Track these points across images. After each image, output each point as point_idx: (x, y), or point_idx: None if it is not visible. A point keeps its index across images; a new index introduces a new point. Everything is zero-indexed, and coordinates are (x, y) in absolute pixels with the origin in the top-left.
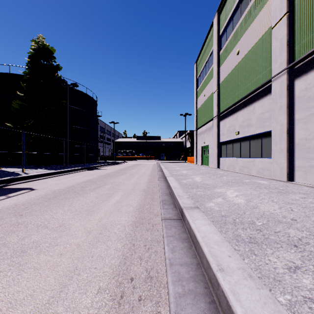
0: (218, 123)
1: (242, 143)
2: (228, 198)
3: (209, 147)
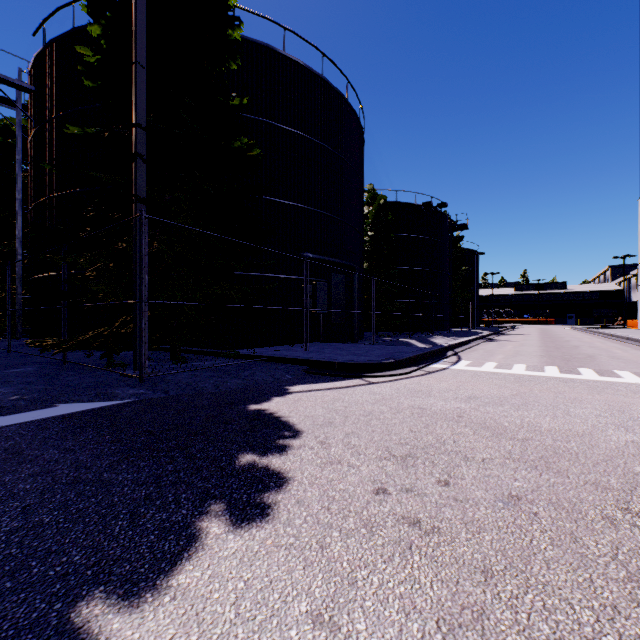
0: None
1: None
2: None
3: None
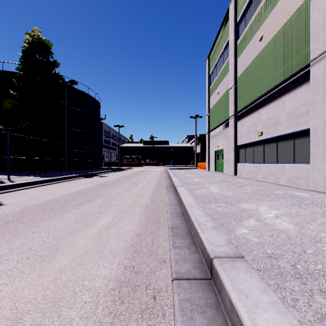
0: (234, 124)
1: (266, 146)
2: (265, 220)
3: (224, 152)
